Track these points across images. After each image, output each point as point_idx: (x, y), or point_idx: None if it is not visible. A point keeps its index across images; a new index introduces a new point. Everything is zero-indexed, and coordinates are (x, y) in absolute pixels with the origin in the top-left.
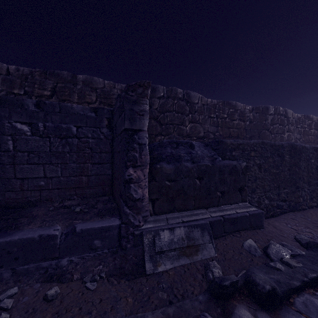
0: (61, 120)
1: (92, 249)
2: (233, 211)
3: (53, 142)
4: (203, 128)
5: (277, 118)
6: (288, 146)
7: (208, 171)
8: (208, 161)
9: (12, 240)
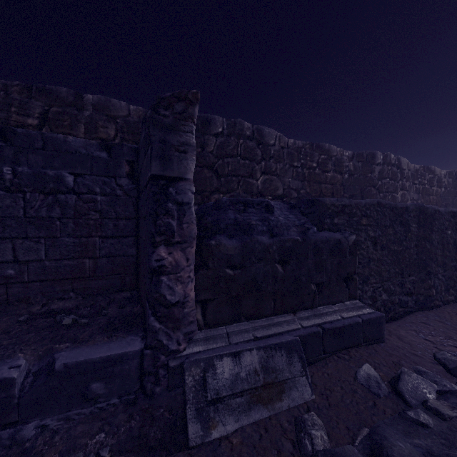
0: (45, 163)
1: (88, 400)
2: (337, 316)
3: (30, 201)
4: (282, 183)
5: (386, 170)
6: (416, 209)
7: (297, 250)
8: (297, 233)
9: None
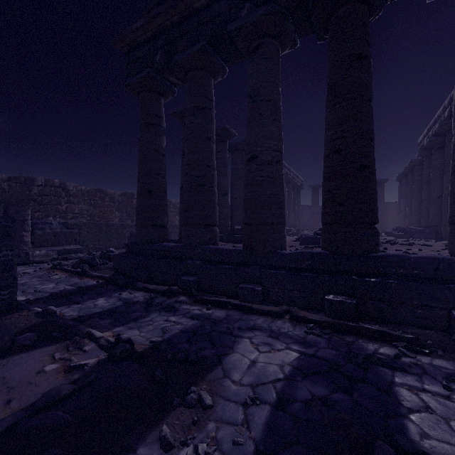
0: None
1: None
2: (70, 247)
3: None
4: (78, 207)
5: None
6: (105, 223)
7: (59, 233)
8: (59, 230)
9: None
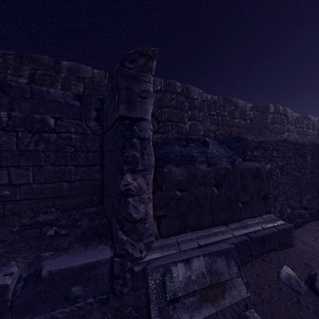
0: (33, 109)
1: (69, 300)
2: (259, 227)
3: (22, 138)
4: (203, 127)
5: (277, 117)
6: (310, 145)
7: (228, 176)
8: (227, 162)
9: None
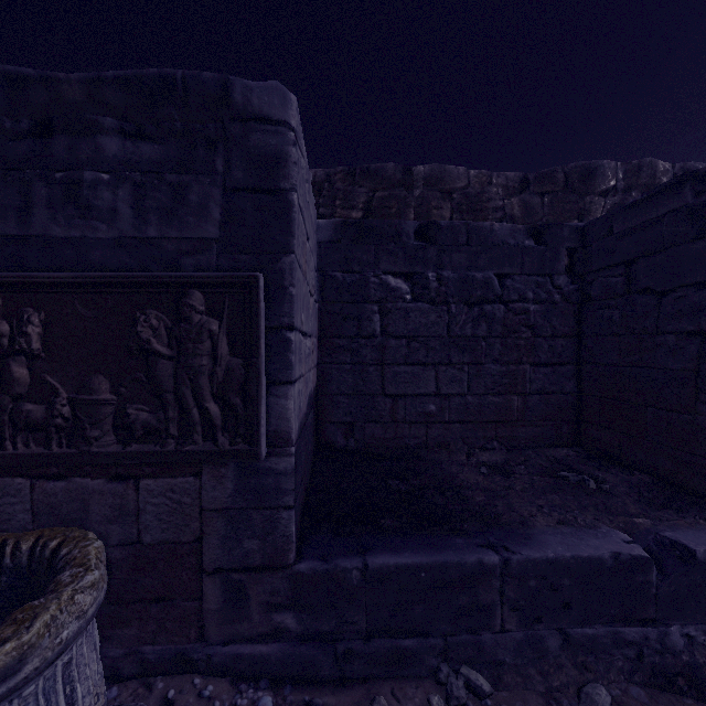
0: (468, 263)
1: None
2: None
3: (454, 315)
4: None
5: None
6: None
7: None
8: None
9: (557, 556)
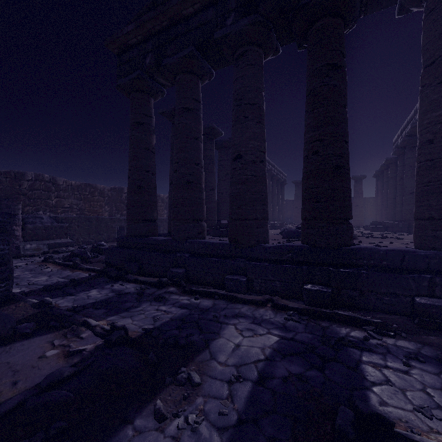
0: None
1: None
2: (60, 241)
3: None
4: (68, 202)
5: None
6: (95, 218)
7: (49, 227)
8: (50, 224)
9: None
